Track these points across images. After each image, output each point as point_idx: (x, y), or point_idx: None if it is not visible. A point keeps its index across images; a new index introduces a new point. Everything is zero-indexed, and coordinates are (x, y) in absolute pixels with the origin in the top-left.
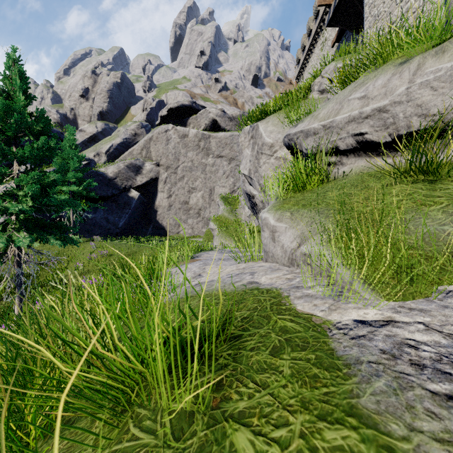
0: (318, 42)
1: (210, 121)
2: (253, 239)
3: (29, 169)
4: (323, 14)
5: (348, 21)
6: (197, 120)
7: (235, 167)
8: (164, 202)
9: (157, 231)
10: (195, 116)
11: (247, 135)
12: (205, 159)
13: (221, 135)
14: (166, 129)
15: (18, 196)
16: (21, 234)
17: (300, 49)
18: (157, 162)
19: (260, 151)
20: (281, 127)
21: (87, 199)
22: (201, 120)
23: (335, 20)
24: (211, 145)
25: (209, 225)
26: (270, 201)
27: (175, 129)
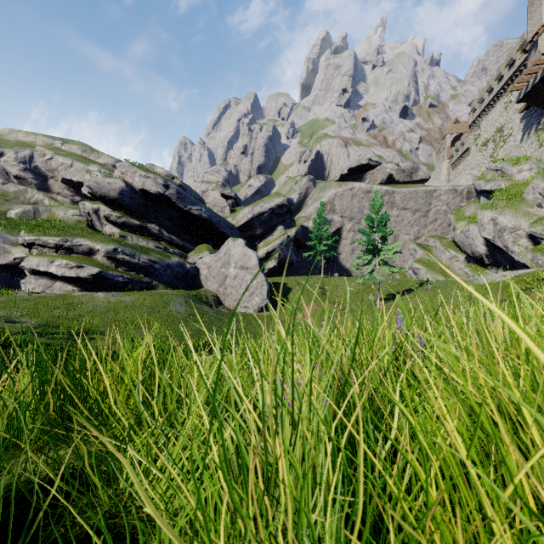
0: (500, 100)
1: (386, 175)
2: (473, 272)
3: (379, 239)
4: (508, 80)
5: (538, 102)
6: (374, 175)
7: (419, 217)
8: (347, 248)
9: (341, 272)
10: (371, 172)
11: (486, 217)
12: (389, 211)
13: (405, 191)
14: (351, 187)
15: (378, 251)
16: (388, 267)
17: (476, 100)
18: (341, 214)
19: (503, 229)
20: (515, 219)
21: (296, 247)
22: (377, 175)
23: (525, 99)
24: (396, 199)
25: (413, 265)
26: (512, 252)
27: (359, 186)
